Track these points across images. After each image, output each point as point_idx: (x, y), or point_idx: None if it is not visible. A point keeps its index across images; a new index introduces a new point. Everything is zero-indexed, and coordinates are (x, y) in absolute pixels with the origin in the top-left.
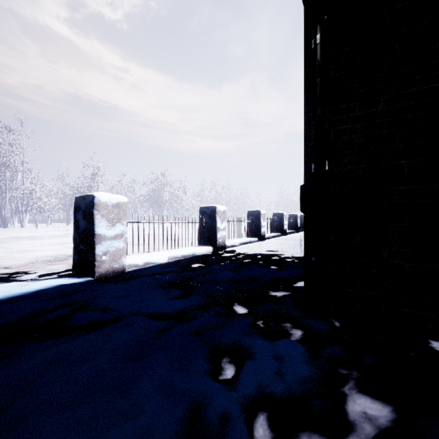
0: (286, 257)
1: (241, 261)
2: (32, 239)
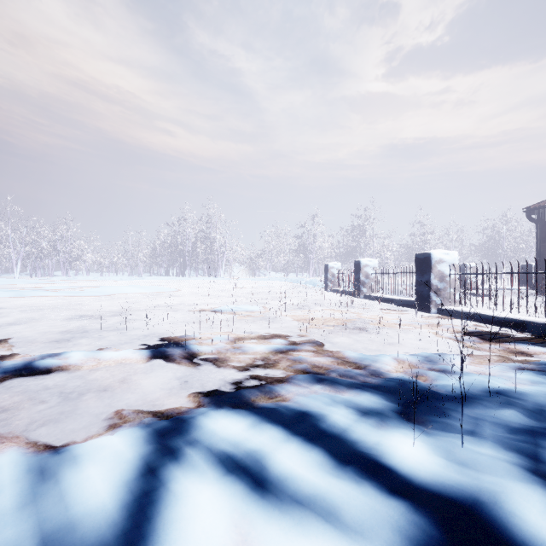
0: None
1: None
2: None
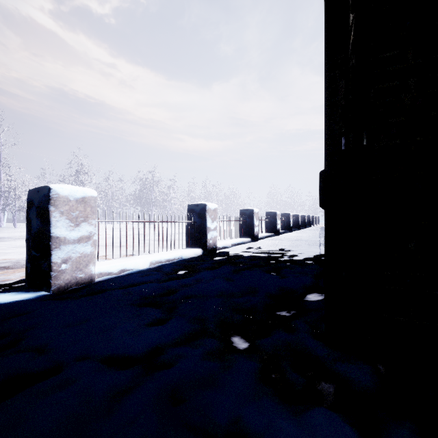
0: (285, 261)
1: (235, 266)
2: (2, 241)
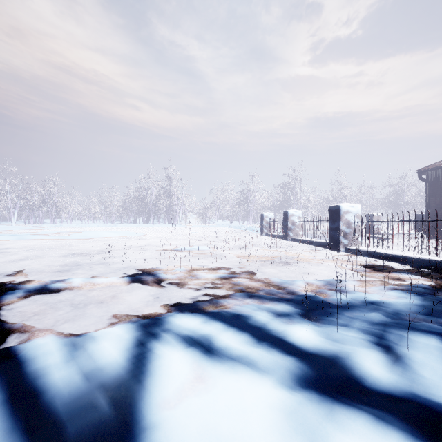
0: None
1: None
2: None
